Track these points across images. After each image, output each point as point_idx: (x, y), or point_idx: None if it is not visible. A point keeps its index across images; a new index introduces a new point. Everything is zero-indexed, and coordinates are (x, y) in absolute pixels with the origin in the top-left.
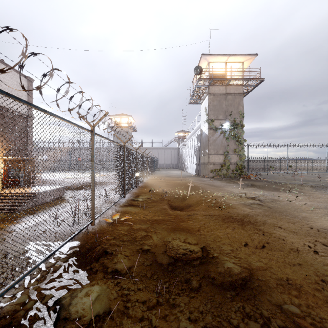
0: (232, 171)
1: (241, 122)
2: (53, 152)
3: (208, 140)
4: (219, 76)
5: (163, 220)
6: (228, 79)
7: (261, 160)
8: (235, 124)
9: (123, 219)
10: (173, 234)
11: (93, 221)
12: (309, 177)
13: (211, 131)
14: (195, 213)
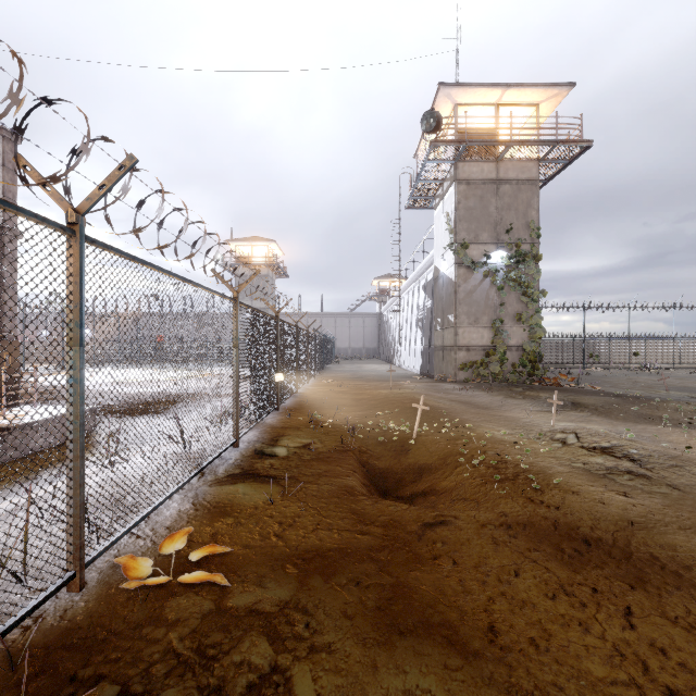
0: (512, 366)
1: (533, 249)
2: (100, 322)
3: (455, 291)
4: (480, 138)
5: (346, 552)
6: (505, 142)
7: (565, 340)
8: (520, 254)
9: (196, 558)
10: (391, 668)
11: (74, 574)
12: (690, 380)
13: (461, 270)
14: (449, 514)
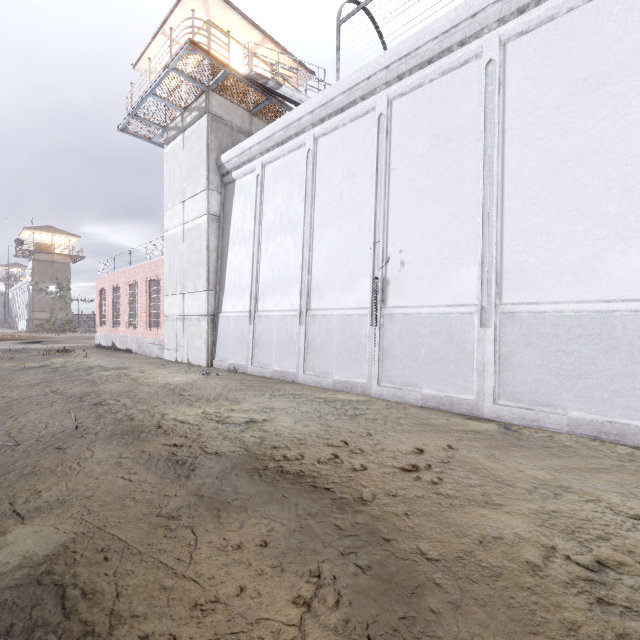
0: (59, 325)
1: (68, 286)
2: None
3: (33, 299)
4: (45, 246)
5: None
6: (52, 253)
7: None
8: (62, 288)
9: None
10: None
11: None
12: None
13: (36, 292)
14: None
